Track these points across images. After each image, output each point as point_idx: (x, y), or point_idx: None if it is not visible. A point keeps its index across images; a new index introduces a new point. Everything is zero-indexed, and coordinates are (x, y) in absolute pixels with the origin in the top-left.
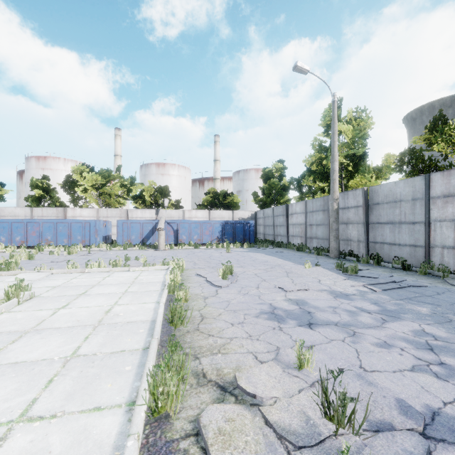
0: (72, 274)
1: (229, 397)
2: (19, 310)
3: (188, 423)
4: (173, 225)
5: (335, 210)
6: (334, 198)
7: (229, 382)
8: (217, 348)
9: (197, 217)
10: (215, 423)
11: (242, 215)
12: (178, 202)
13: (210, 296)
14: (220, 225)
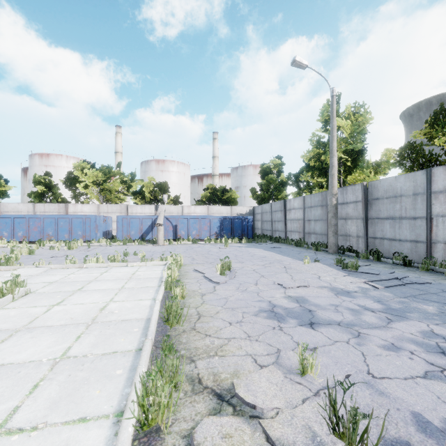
0: (71, 269)
1: (227, 407)
2: (13, 306)
3: (181, 438)
4: (172, 220)
5: (333, 206)
6: (333, 193)
7: (226, 389)
8: (214, 350)
9: (196, 212)
10: (210, 440)
11: (240, 211)
12: (177, 198)
13: (208, 293)
14: (218, 220)
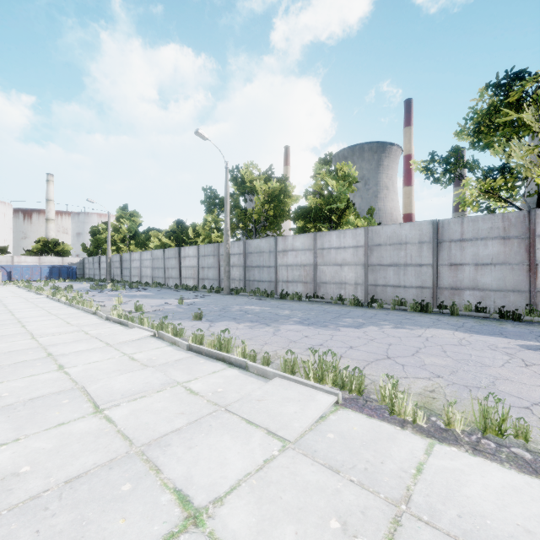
0: None
1: None
2: None
3: None
4: (6, 268)
5: (109, 263)
6: (109, 257)
7: None
8: None
9: (27, 261)
10: None
11: (71, 261)
12: (6, 248)
13: None
14: (48, 268)
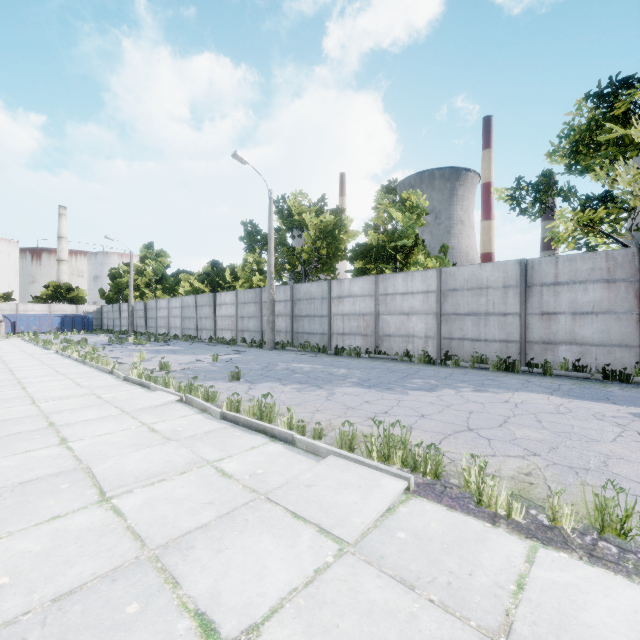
0: None
1: None
2: None
3: None
4: (10, 318)
5: (131, 311)
6: (131, 305)
7: None
8: None
9: (35, 310)
10: None
11: (87, 309)
12: (10, 295)
13: None
14: (59, 318)
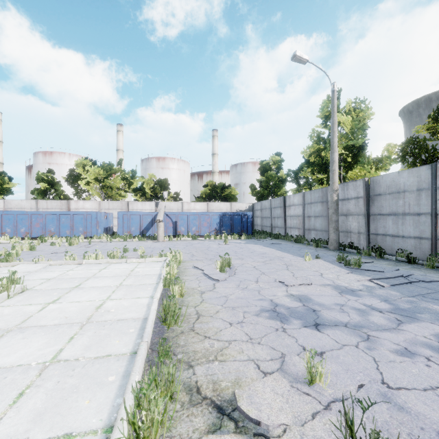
0: (70, 265)
1: (228, 422)
2: (8, 304)
3: None
4: (171, 216)
5: (334, 202)
6: (334, 189)
7: (227, 400)
8: (214, 354)
9: (196, 209)
10: None
11: (239, 207)
12: (177, 194)
13: (207, 291)
14: (217, 216)
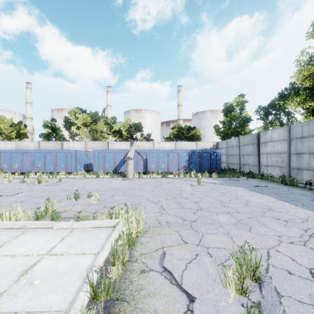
0: None
1: None
2: None
3: None
4: (142, 154)
5: None
6: None
7: None
8: None
9: (165, 147)
10: None
11: (204, 146)
12: (149, 135)
13: None
14: (186, 154)
